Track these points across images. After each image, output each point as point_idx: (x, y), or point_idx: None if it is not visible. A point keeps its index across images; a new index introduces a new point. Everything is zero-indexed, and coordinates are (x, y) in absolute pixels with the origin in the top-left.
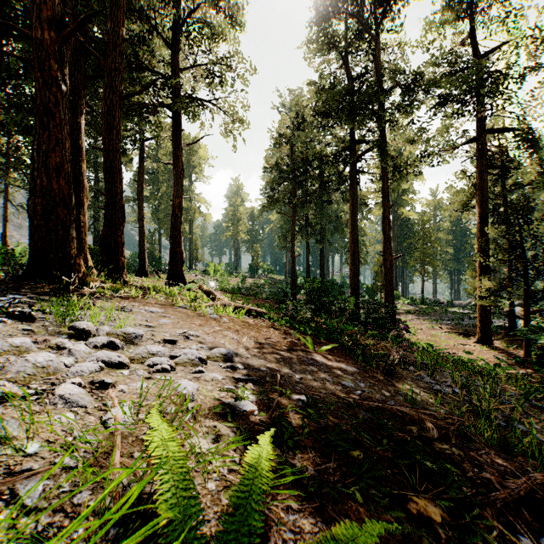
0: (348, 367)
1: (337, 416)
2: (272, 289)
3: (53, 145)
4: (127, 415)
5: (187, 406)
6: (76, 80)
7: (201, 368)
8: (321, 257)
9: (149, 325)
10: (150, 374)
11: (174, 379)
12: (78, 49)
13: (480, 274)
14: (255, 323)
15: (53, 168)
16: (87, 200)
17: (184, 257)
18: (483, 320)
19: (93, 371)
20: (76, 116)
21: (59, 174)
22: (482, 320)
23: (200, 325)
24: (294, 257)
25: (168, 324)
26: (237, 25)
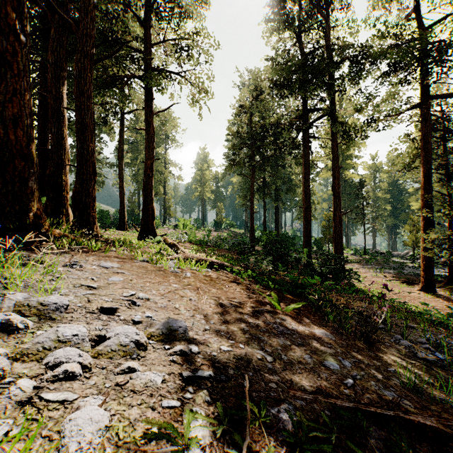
0: (321, 333)
1: None
2: (233, 241)
3: (11, 96)
4: None
5: None
6: (58, 54)
7: (131, 364)
8: (276, 214)
9: (91, 285)
10: (36, 389)
11: (76, 398)
12: (60, 27)
13: (424, 228)
14: (217, 277)
15: (11, 119)
16: (68, 161)
17: (154, 212)
18: (426, 270)
19: None
20: (58, 86)
21: (17, 125)
22: (425, 270)
23: (155, 283)
24: (253, 213)
25: (118, 283)
26: (202, 2)
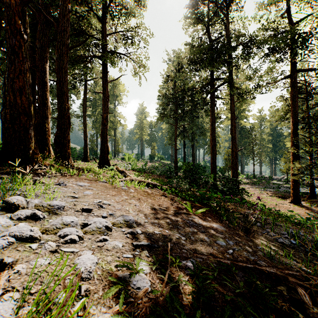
0: (217, 226)
1: (220, 283)
2: (163, 169)
3: (17, 74)
4: (2, 316)
5: (80, 290)
6: (43, 41)
7: (105, 237)
8: (192, 150)
9: (74, 196)
10: (58, 246)
11: (78, 251)
12: (44, 23)
13: (293, 160)
14: (152, 192)
15: (18, 89)
16: (50, 114)
17: (109, 149)
18: (294, 189)
19: (0, 248)
20: (43, 63)
21: (21, 93)
22: (294, 189)
23: (112, 195)
24: (176, 150)
25: (90, 195)
26: (141, 6)
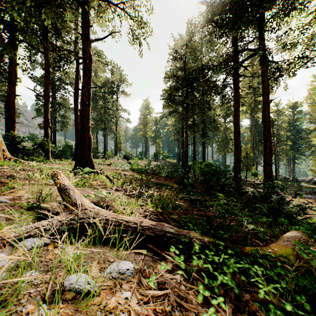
0: None
1: None
2: (169, 169)
3: None
4: None
5: None
6: None
7: None
8: (203, 147)
9: None
10: None
11: None
12: None
13: None
14: None
15: None
16: None
17: (91, 141)
18: None
19: None
20: None
21: None
22: None
23: None
24: (187, 145)
25: None
26: None
